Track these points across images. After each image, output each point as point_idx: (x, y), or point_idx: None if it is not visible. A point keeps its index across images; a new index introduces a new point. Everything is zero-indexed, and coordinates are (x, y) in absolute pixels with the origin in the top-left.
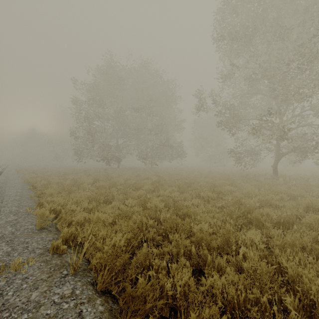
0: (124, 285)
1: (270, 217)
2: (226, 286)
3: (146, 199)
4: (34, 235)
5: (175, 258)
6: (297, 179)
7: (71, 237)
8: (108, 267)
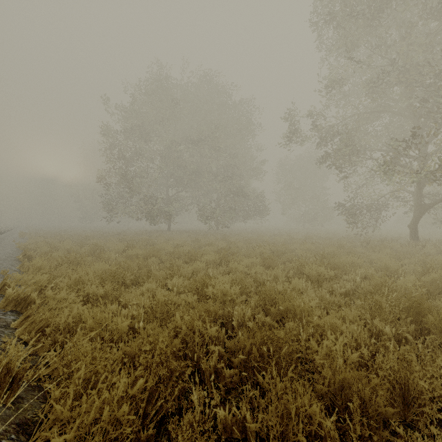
0: None
1: None
2: None
3: (205, 278)
4: None
5: None
6: None
7: (5, 379)
8: None
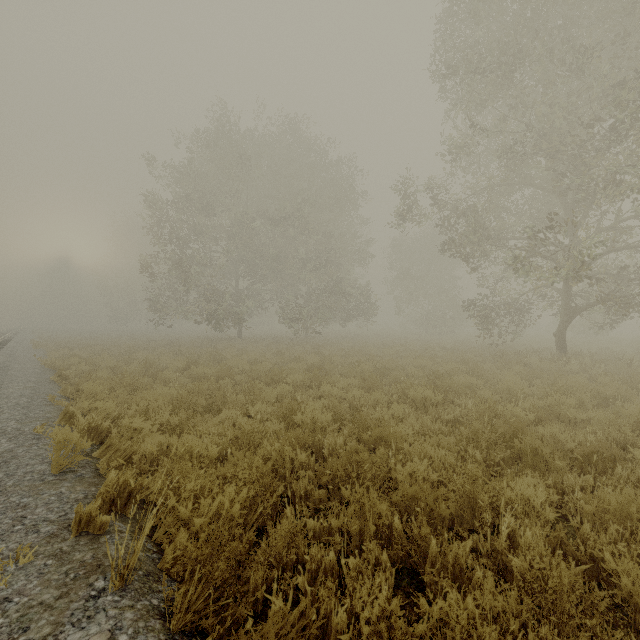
0: (238, 613)
1: (561, 444)
2: (478, 621)
3: (293, 404)
4: (44, 488)
5: (355, 543)
6: (609, 361)
7: (123, 493)
8: (200, 575)
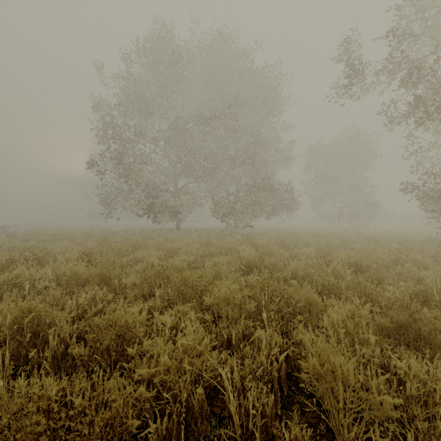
0: None
1: None
2: None
3: None
4: None
5: None
6: None
7: None
8: None
